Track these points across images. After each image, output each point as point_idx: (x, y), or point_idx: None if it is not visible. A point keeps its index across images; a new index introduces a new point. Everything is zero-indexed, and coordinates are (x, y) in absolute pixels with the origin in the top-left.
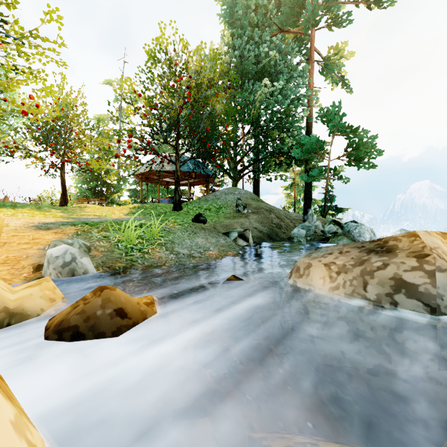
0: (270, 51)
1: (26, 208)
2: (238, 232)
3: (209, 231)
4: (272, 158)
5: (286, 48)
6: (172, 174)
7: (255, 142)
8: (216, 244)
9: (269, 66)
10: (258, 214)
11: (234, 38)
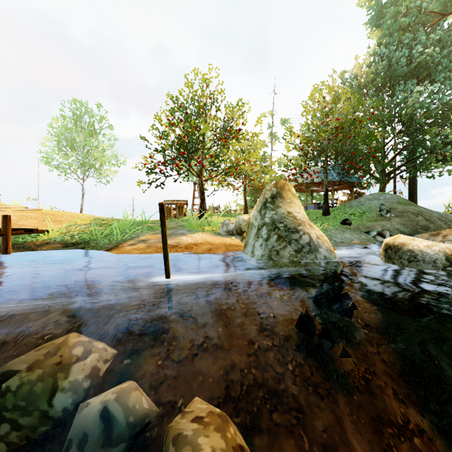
0: (428, 41)
1: None
2: (377, 232)
3: (353, 230)
4: (432, 154)
5: (450, 32)
6: (317, 184)
7: (409, 140)
8: (358, 238)
9: (426, 60)
10: (401, 218)
11: (383, 32)
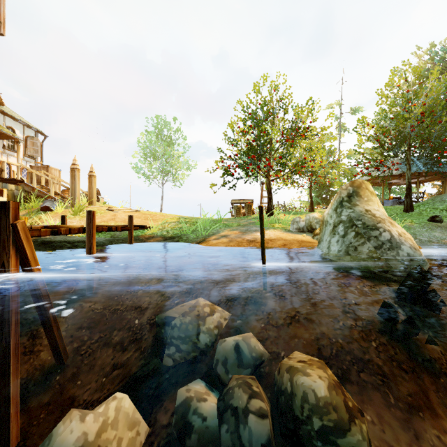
0: None
1: (304, 214)
2: None
3: (445, 228)
4: None
5: None
6: (396, 176)
7: None
8: None
9: None
10: None
11: None
